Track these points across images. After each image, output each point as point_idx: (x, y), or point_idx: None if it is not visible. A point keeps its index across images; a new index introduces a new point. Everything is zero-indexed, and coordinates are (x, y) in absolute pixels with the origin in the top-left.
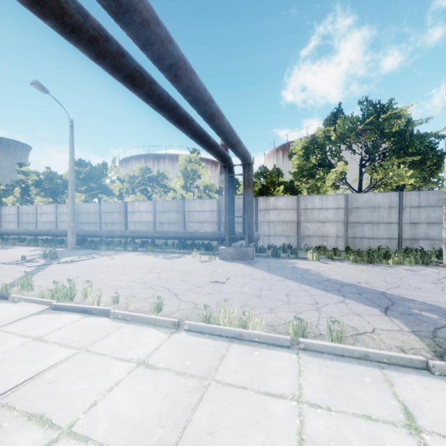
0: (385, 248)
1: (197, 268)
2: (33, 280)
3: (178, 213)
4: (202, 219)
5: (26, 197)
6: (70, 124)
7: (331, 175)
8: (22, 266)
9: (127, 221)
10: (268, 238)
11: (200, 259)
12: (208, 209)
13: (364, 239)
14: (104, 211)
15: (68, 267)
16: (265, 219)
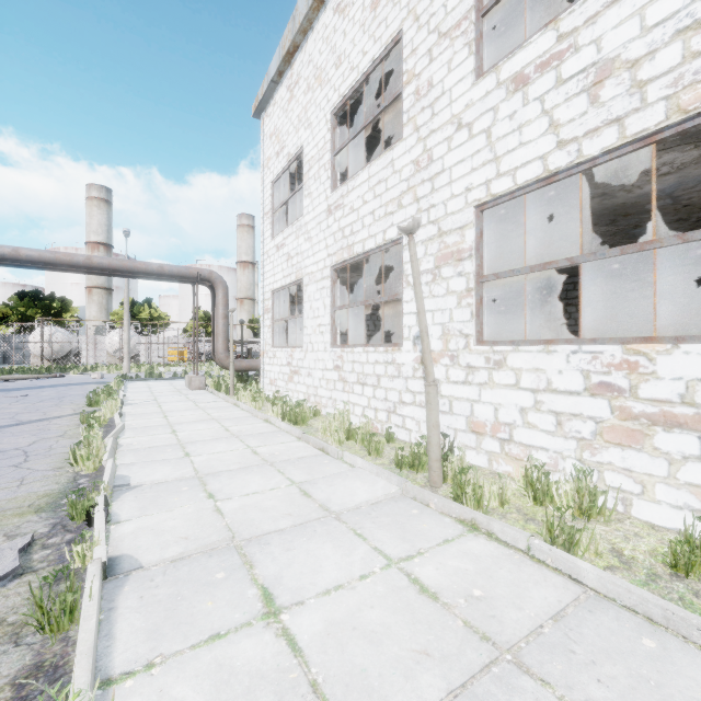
0: None
1: None
2: (55, 415)
3: None
4: None
5: None
6: None
7: None
8: None
9: None
10: None
11: None
12: None
13: None
14: None
15: None
16: None
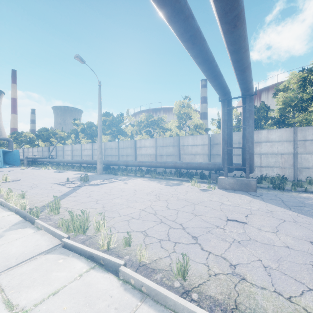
0: None
1: (201, 198)
2: (64, 201)
3: (174, 147)
4: (194, 152)
5: (77, 140)
6: (99, 84)
7: None
8: (64, 186)
9: (136, 154)
10: (259, 169)
11: (199, 187)
12: (200, 143)
13: None
14: (121, 147)
15: (93, 189)
16: (256, 151)
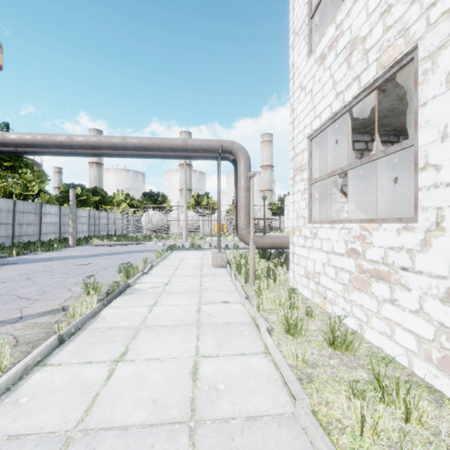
0: (20, 243)
1: (19, 271)
2: (27, 312)
3: None
4: None
5: None
6: None
7: None
8: None
9: None
10: None
11: None
12: None
13: None
14: None
15: None
16: None
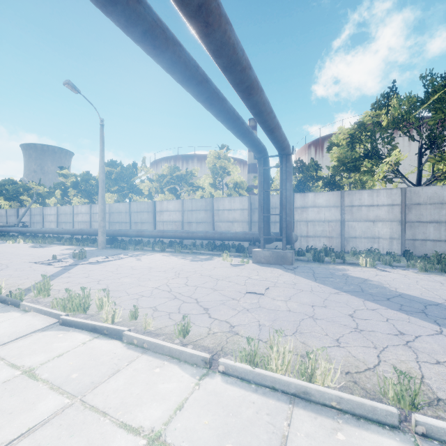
0: None
1: (229, 273)
2: (54, 283)
3: (207, 212)
4: (232, 219)
5: (65, 198)
6: (101, 123)
7: (383, 167)
8: (50, 266)
9: (156, 221)
10: (306, 239)
11: (231, 262)
12: (239, 207)
13: (427, 241)
14: (133, 211)
15: (93, 268)
16: (303, 218)
